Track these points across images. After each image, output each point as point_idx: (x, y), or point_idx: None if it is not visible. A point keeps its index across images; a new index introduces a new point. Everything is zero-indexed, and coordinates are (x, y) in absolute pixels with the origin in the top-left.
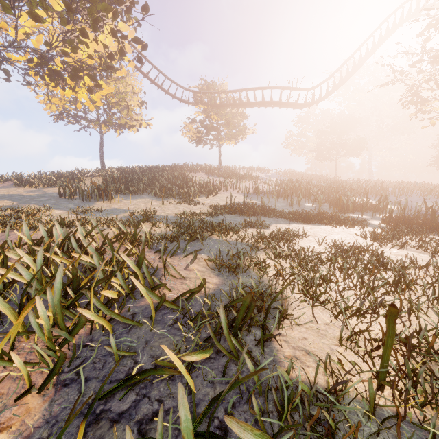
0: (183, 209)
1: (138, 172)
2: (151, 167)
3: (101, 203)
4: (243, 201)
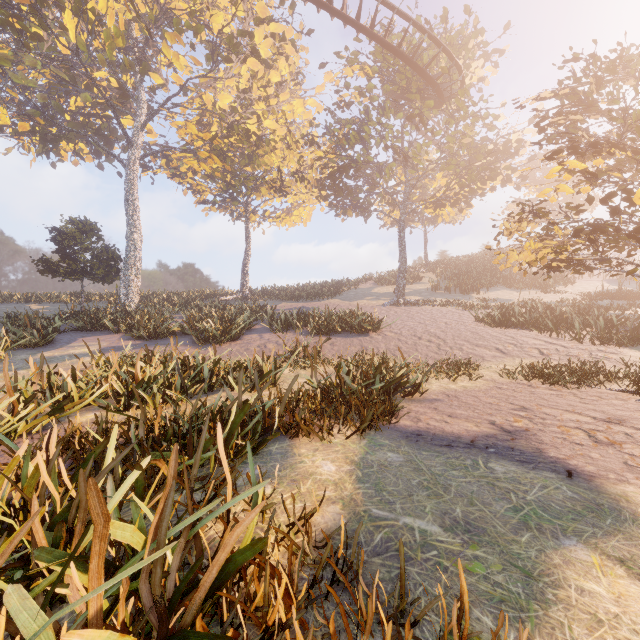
0: (554, 297)
1: (464, 265)
2: (464, 256)
3: (476, 295)
4: (618, 288)
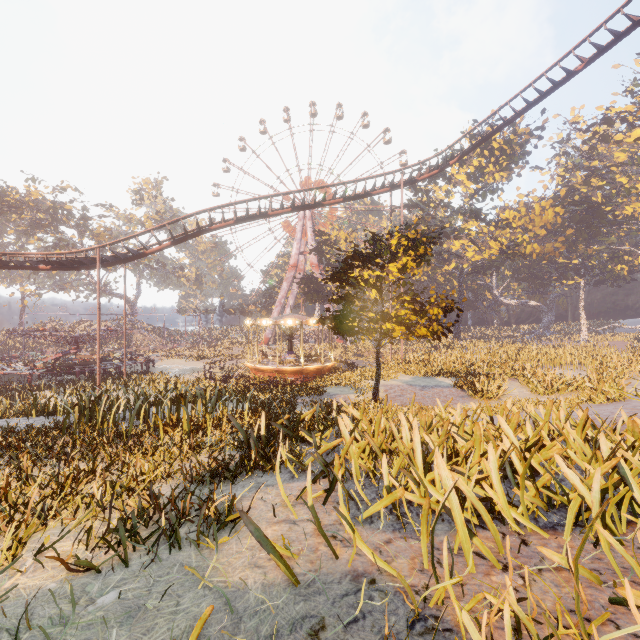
0: None
1: None
2: None
3: None
4: None
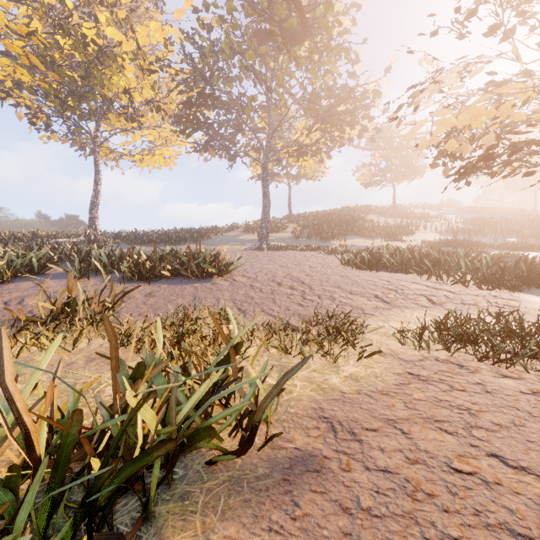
0: (403, 245)
1: (322, 218)
2: (322, 211)
3: (335, 242)
4: (453, 237)
